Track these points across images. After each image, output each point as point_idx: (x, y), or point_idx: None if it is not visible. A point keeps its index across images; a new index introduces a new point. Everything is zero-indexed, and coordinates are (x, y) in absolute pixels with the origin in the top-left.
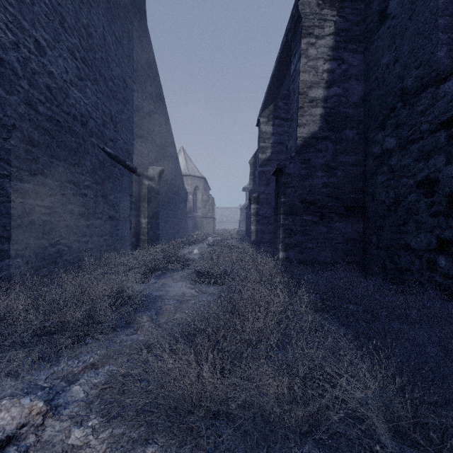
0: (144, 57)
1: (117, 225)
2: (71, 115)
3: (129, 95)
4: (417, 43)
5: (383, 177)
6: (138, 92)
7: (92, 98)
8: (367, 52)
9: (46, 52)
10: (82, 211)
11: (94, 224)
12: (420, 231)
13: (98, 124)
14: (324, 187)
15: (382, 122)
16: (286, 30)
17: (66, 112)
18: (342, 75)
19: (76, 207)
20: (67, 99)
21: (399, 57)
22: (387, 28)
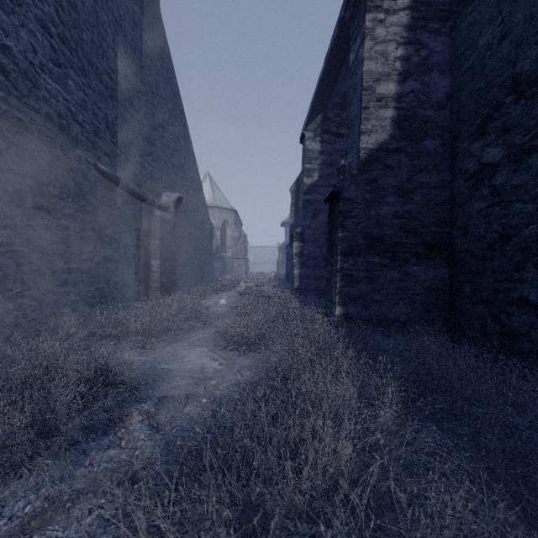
0: (155, 51)
1: (117, 269)
2: (41, 113)
3: (135, 98)
4: None
5: (482, 203)
6: (147, 95)
7: (77, 93)
8: (456, 32)
9: None
10: (61, 250)
11: (80, 268)
12: None
13: (87, 130)
14: (397, 217)
15: (480, 127)
16: (339, 18)
17: (33, 109)
18: (421, 64)
19: (51, 243)
20: (35, 90)
21: (508, 32)
22: None
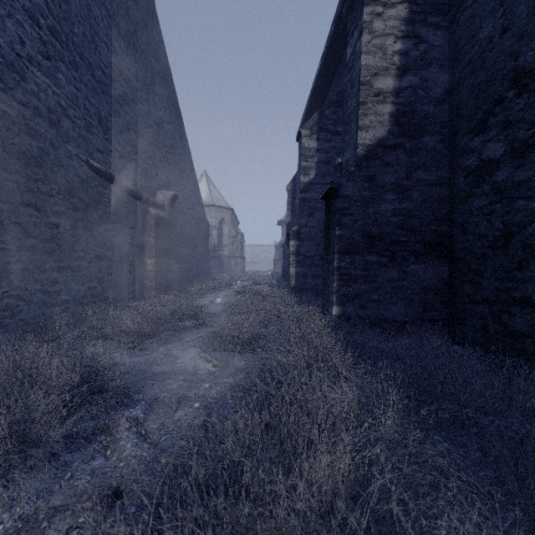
0: (150, 47)
1: (110, 267)
2: (30, 107)
3: (129, 94)
4: None
5: (483, 200)
6: (141, 91)
7: (67, 87)
8: (455, 26)
9: None
10: (50, 249)
11: (71, 267)
12: None
13: (78, 126)
14: (395, 215)
15: (481, 122)
16: (335, 14)
17: (20, 102)
18: (420, 59)
19: (40, 241)
20: (23, 83)
21: (511, 24)
22: None
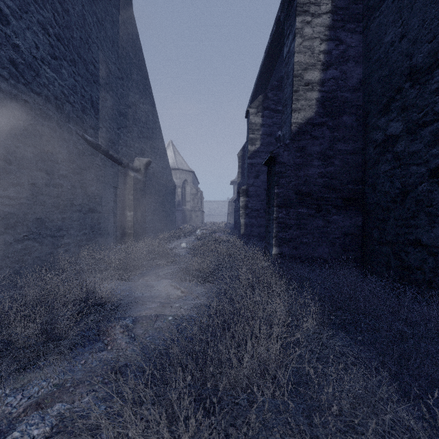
0: (129, 44)
1: (99, 218)
2: (42, 96)
3: (113, 82)
4: (430, 13)
5: (387, 165)
6: (123, 80)
7: (69, 80)
8: (367, 31)
9: (10, 22)
10: (57, 203)
11: (71, 217)
12: (434, 225)
13: (77, 109)
14: (321, 177)
15: (385, 106)
16: (276, 17)
17: (36, 93)
18: (340, 56)
19: (49, 198)
20: (38, 78)
21: (407, 32)
22: (391, 2)
